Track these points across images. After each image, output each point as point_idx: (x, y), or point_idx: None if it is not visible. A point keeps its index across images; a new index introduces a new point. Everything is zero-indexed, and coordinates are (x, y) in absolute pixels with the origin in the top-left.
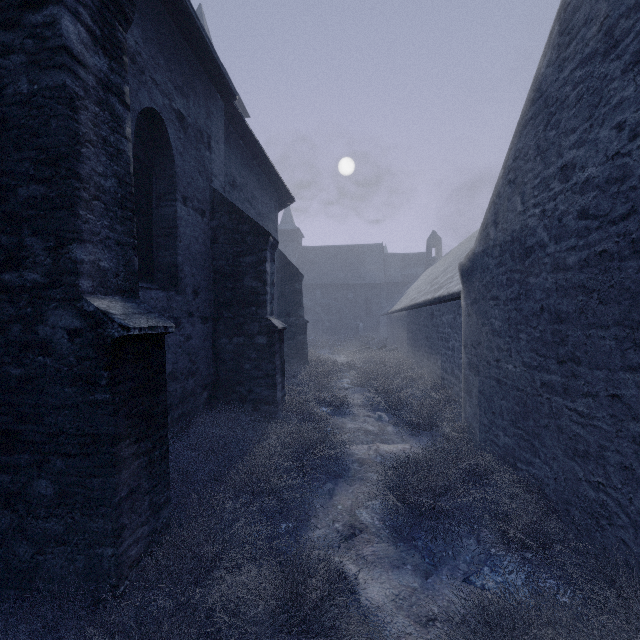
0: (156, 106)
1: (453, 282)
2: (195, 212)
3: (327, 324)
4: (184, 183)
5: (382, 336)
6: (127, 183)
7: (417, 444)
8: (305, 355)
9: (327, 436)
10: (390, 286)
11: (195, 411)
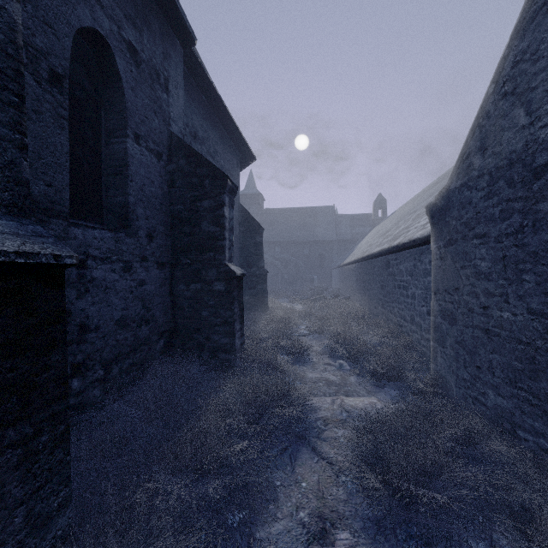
0: (101, 29)
1: (411, 230)
2: (150, 153)
3: (285, 276)
4: (136, 120)
5: (334, 287)
6: (9, 55)
7: (384, 397)
8: (265, 303)
9: (287, 390)
10: (341, 243)
11: (149, 360)
